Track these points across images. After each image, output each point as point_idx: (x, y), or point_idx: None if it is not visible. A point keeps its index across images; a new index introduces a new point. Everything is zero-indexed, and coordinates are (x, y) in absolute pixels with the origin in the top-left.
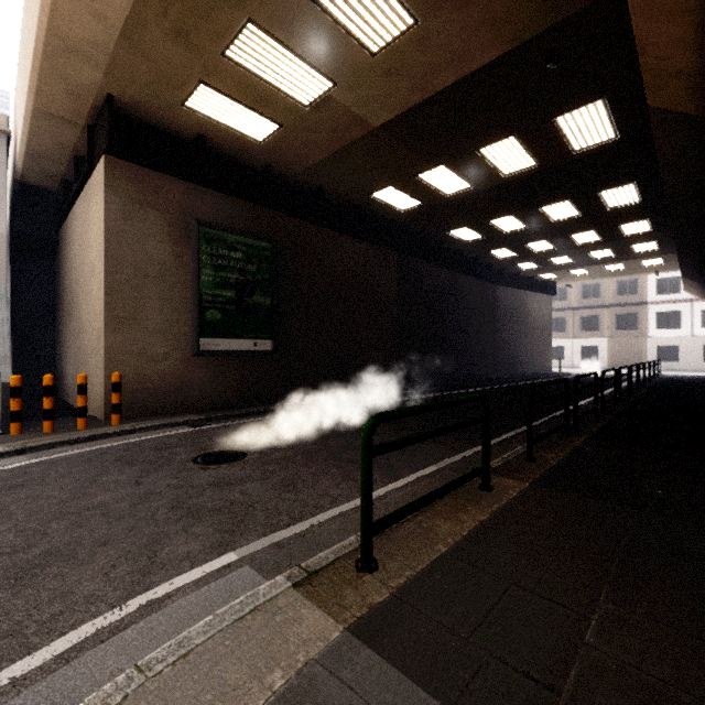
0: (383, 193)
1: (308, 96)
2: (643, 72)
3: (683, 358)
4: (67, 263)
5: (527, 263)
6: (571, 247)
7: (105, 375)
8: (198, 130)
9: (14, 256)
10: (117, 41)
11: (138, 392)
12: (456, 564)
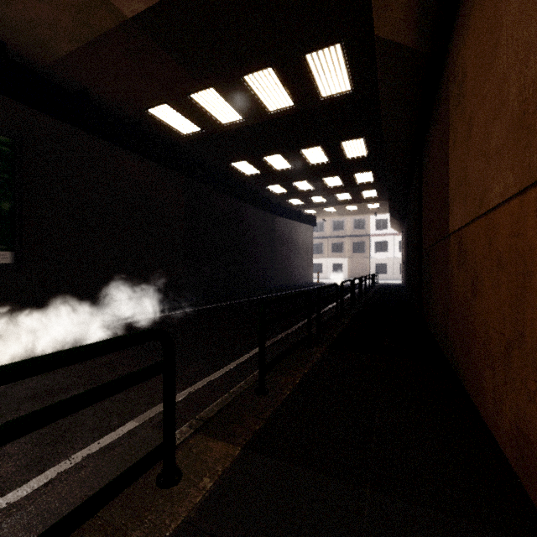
0: (160, 110)
1: None
2: None
3: (389, 272)
4: None
5: (295, 200)
6: (324, 189)
7: None
8: None
9: None
10: None
11: None
12: None
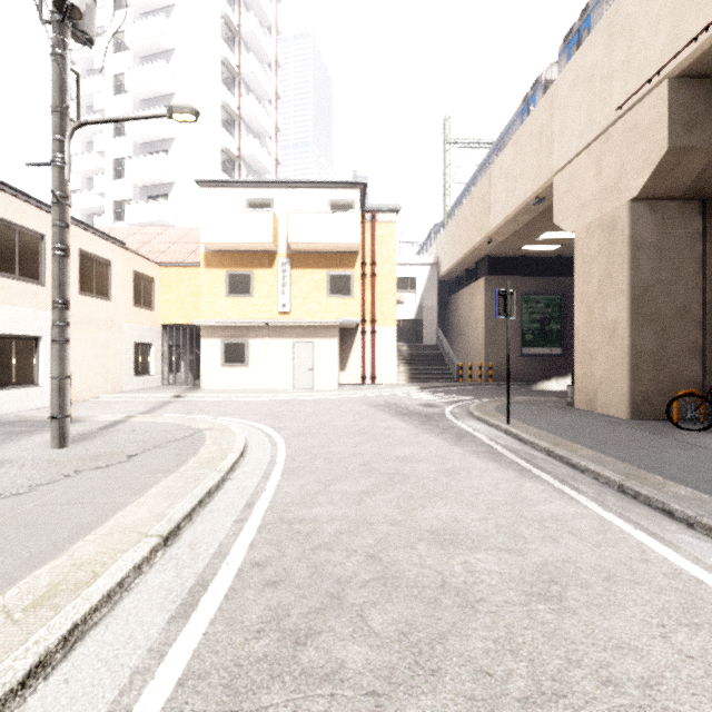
0: None
1: None
2: None
3: None
4: (456, 314)
5: None
6: None
7: (484, 364)
8: (522, 254)
9: None
10: (496, 245)
11: (496, 371)
12: None
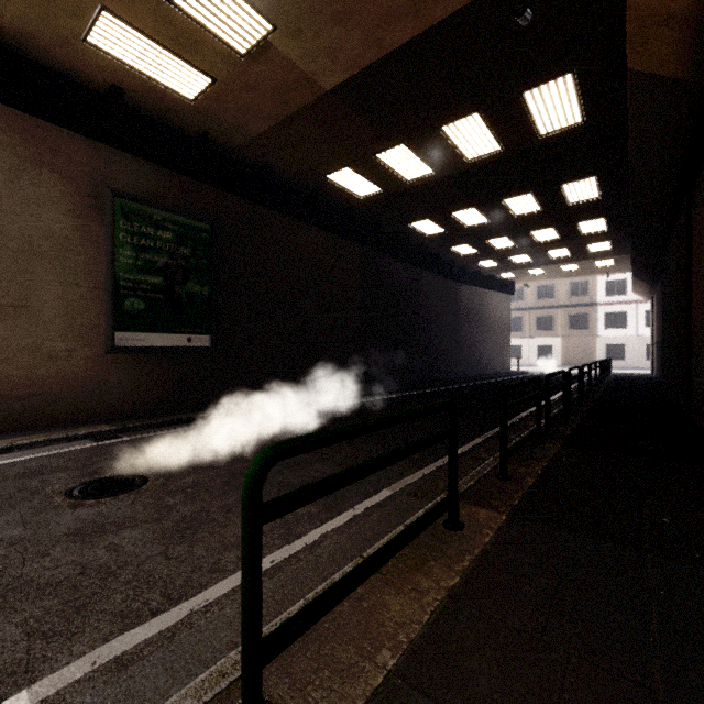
0: (340, 175)
1: (244, 40)
2: (629, 19)
3: (629, 357)
4: None
5: (487, 261)
6: (530, 245)
7: None
8: (111, 79)
9: None
10: None
11: (28, 398)
12: (411, 700)
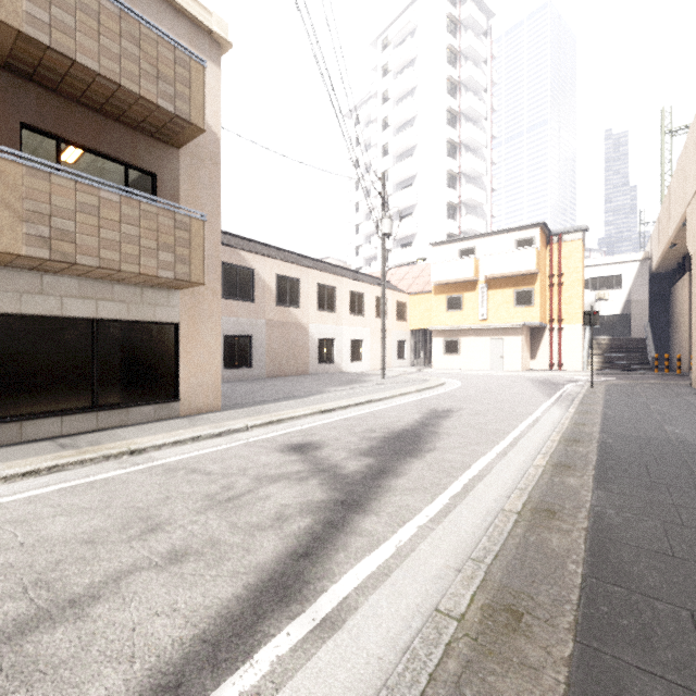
0: None
1: None
2: None
3: None
4: (674, 306)
5: None
6: None
7: (688, 356)
8: None
9: (649, 303)
10: None
11: None
12: None
